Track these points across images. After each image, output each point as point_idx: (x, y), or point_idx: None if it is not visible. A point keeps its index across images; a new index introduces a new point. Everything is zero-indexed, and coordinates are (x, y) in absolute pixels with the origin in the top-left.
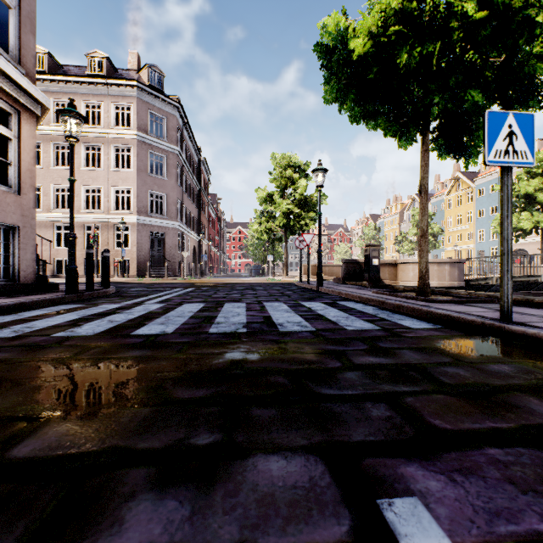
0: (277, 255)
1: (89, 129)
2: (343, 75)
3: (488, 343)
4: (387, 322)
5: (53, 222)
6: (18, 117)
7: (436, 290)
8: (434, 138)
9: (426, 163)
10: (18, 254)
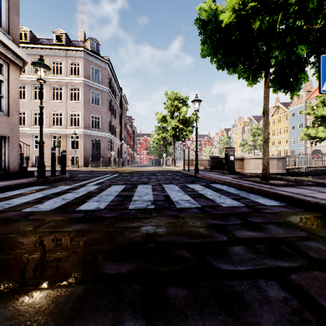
0: (168, 153)
1: (54, 77)
2: (214, 37)
3: (325, 218)
4: (248, 200)
5: (32, 133)
6: (7, 67)
7: (272, 176)
8: (271, 79)
9: (267, 95)
10: (7, 154)
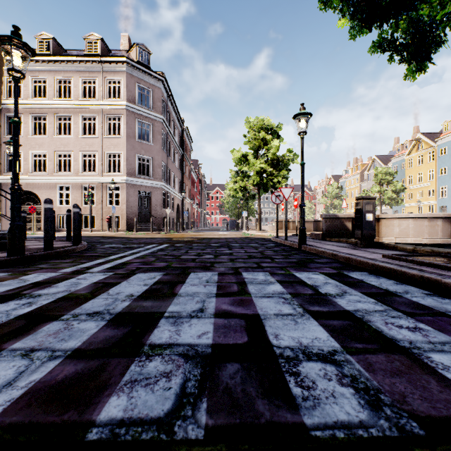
0: (249, 212)
1: (86, 102)
2: None
3: None
4: None
5: (56, 184)
6: None
7: None
8: None
9: None
10: None
